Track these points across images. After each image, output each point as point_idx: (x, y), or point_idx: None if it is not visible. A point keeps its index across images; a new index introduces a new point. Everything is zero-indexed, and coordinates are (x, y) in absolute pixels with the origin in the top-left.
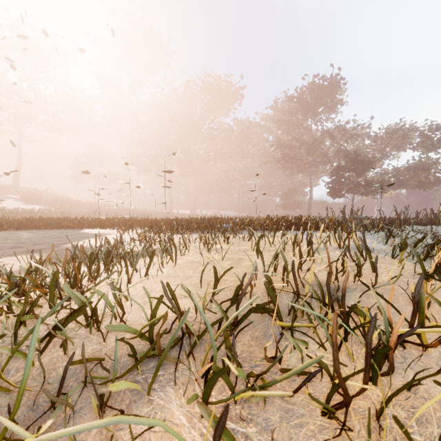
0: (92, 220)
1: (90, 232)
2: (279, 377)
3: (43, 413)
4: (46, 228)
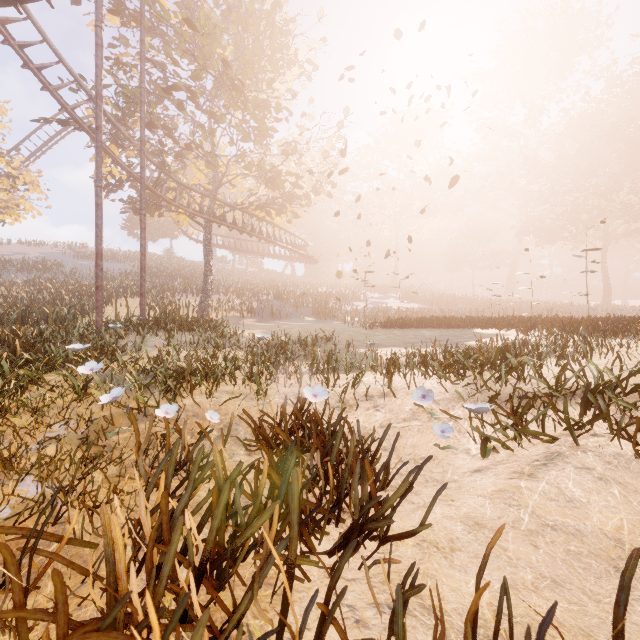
0: (481, 320)
1: (483, 332)
2: (638, 400)
3: (507, 399)
4: (439, 327)
